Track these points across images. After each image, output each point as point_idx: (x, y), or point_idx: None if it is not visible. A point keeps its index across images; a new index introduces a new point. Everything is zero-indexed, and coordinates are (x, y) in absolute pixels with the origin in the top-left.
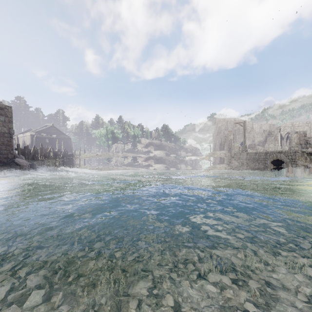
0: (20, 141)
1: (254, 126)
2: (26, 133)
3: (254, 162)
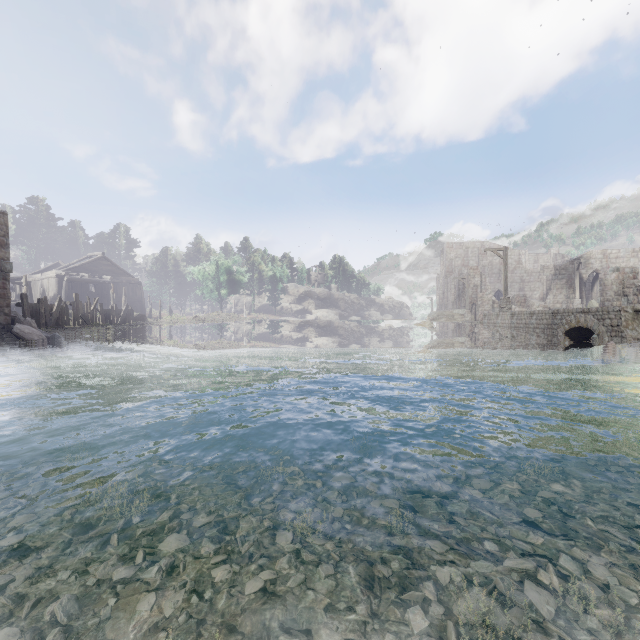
0: (36, 289)
1: (523, 257)
2: (47, 273)
3: (527, 332)
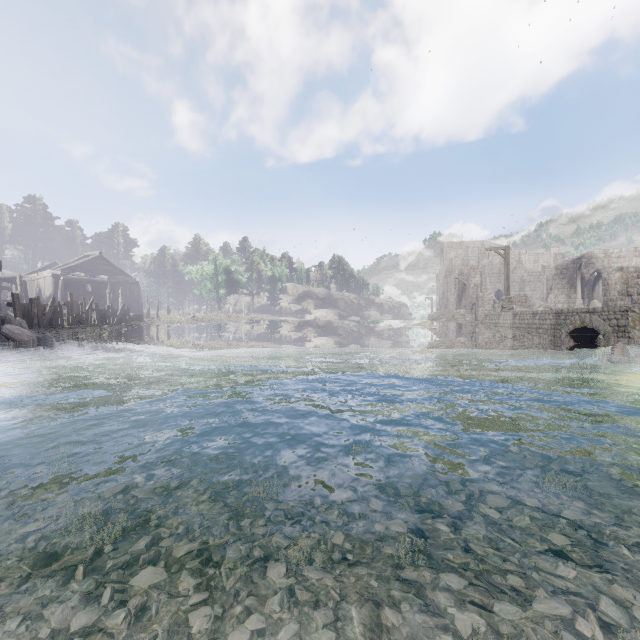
0: (32, 289)
1: (523, 257)
2: (43, 272)
3: (530, 332)
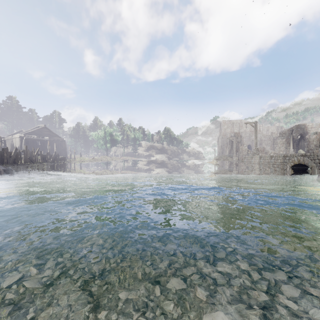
0: (9, 144)
1: (261, 128)
2: (14, 135)
3: (269, 166)
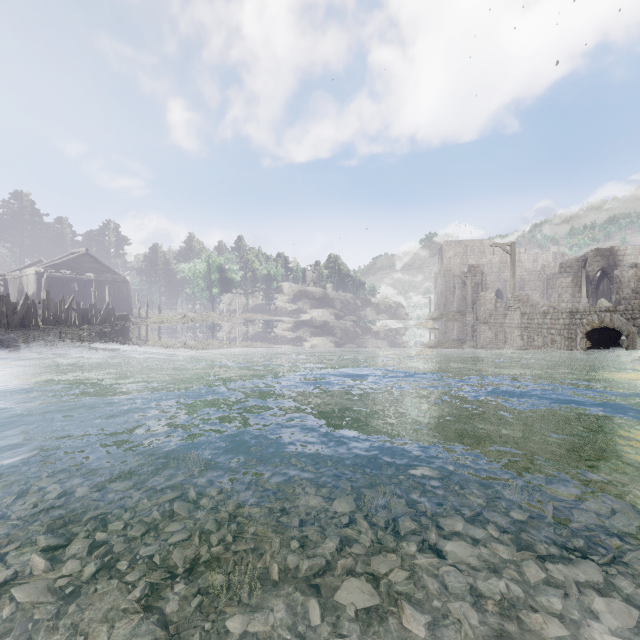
0: (14, 287)
1: (522, 256)
2: (26, 270)
3: (540, 333)
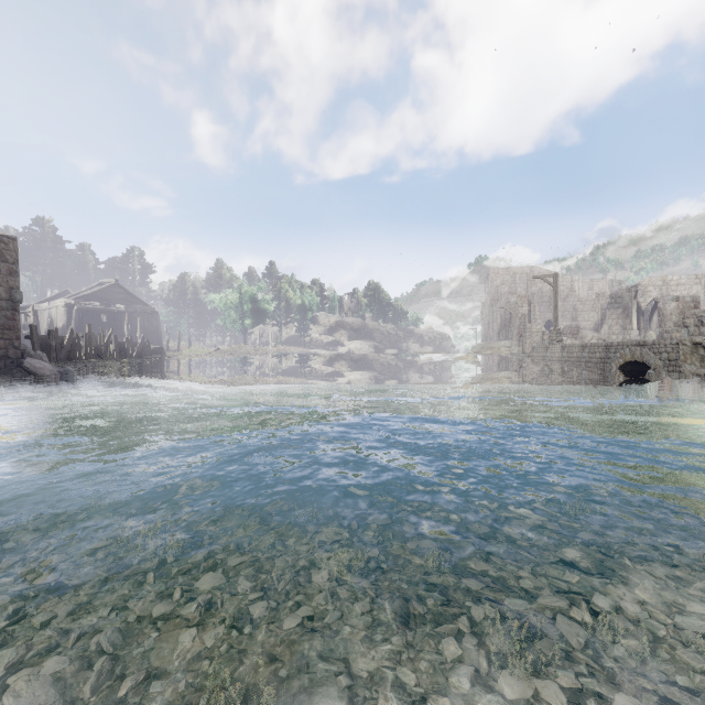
0: (43, 319)
1: (576, 284)
2: (55, 301)
3: (578, 366)
